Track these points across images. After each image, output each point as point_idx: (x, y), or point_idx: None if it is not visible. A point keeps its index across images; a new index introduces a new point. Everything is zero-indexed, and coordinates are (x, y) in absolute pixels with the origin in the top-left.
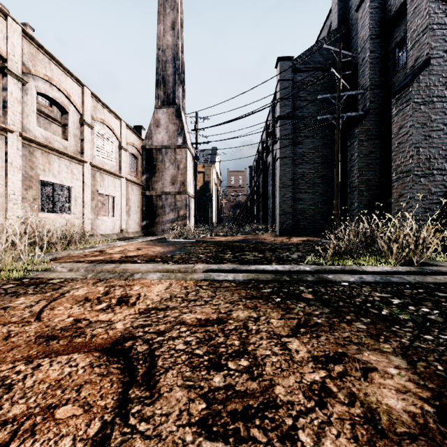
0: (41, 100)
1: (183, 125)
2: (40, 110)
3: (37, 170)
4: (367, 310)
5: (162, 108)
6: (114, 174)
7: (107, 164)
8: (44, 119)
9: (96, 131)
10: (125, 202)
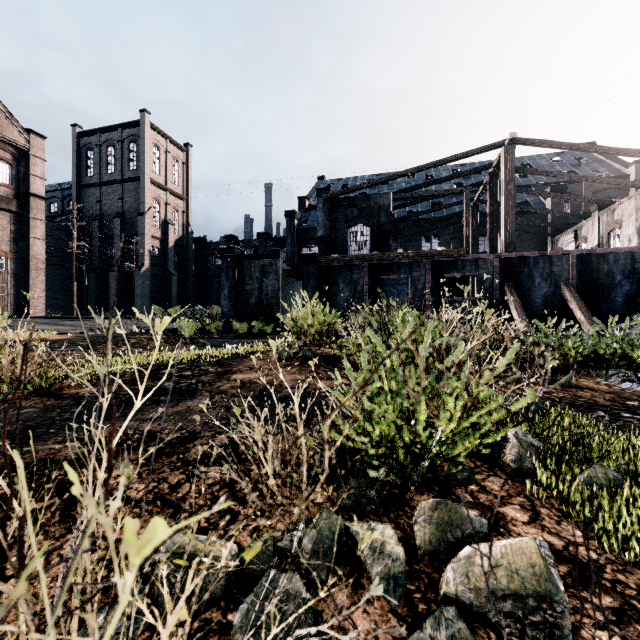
0: None
1: None
2: None
3: None
4: None
5: None
6: None
7: None
8: None
9: None
10: None
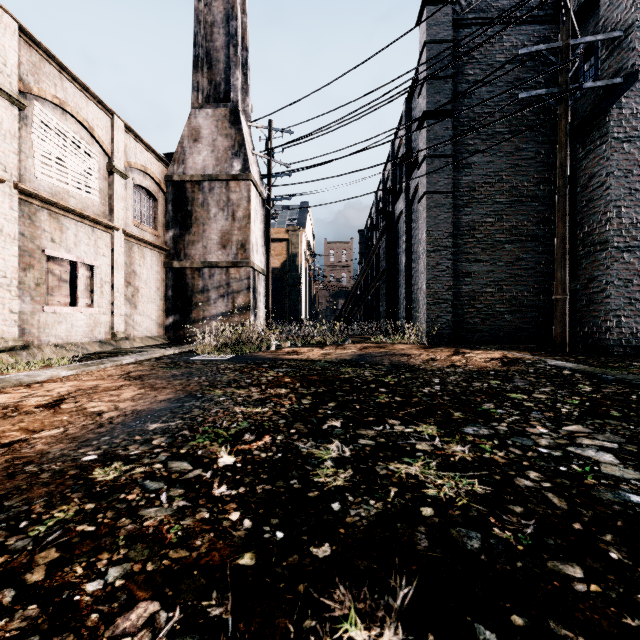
0: None
1: (243, 138)
2: None
3: None
4: None
5: (205, 108)
6: (94, 221)
7: (74, 197)
8: None
9: (38, 120)
10: (123, 278)
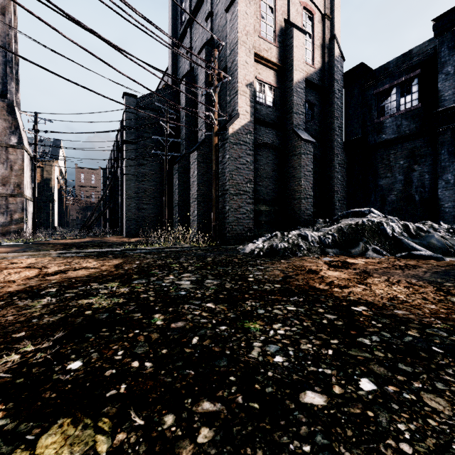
0: None
1: (18, 124)
2: None
3: None
4: (128, 257)
5: None
6: None
7: None
8: None
9: None
10: None
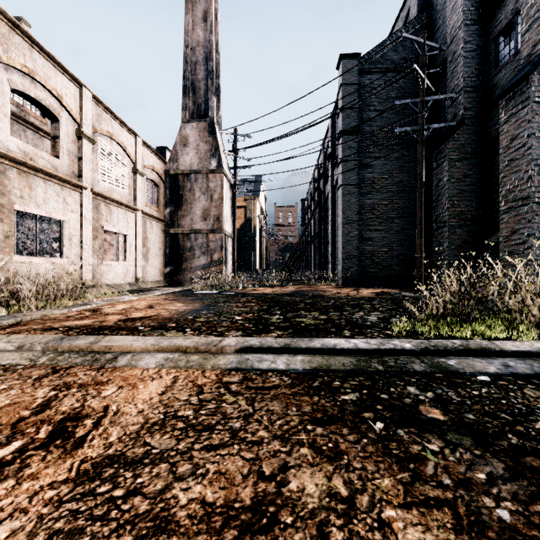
0: (30, 109)
1: (218, 144)
2: (27, 121)
3: (11, 196)
4: None
5: (191, 122)
6: (127, 206)
7: (116, 192)
8: (33, 133)
9: (100, 148)
10: (141, 242)
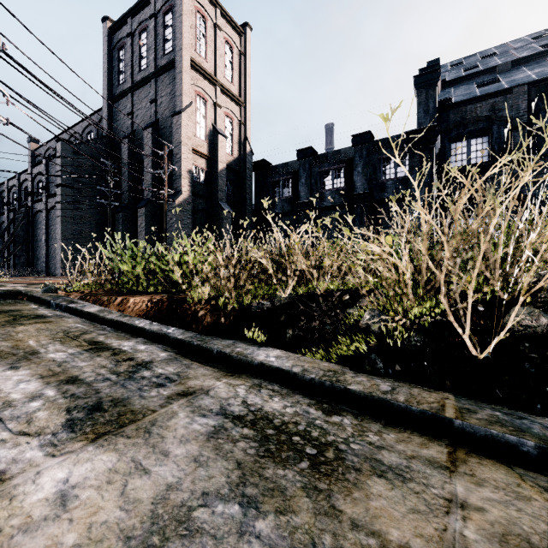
0: None
1: None
2: None
3: None
4: None
5: None
6: None
7: None
8: None
9: None
10: None
